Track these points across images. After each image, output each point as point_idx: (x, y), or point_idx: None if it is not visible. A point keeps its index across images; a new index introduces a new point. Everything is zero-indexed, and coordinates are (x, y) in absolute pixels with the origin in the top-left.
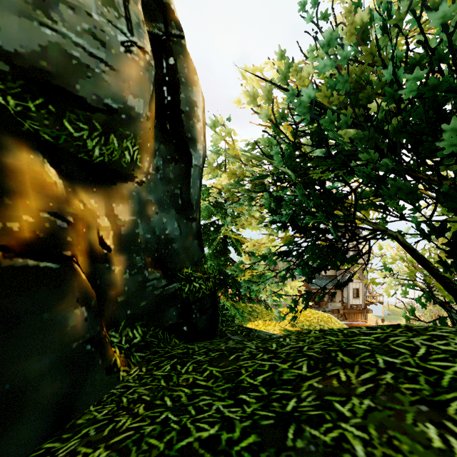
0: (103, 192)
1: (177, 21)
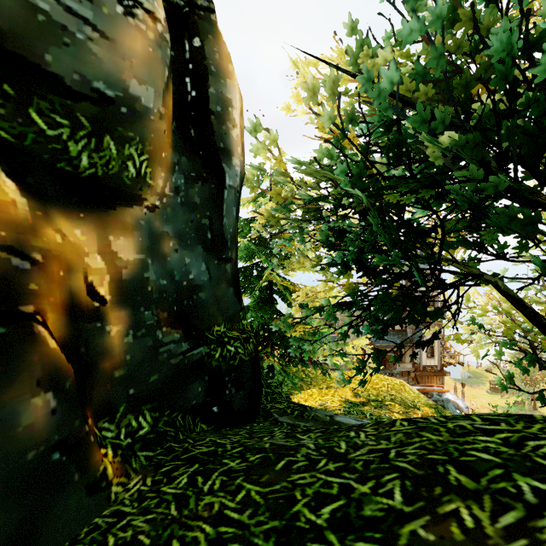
0: (95, 219)
1: None
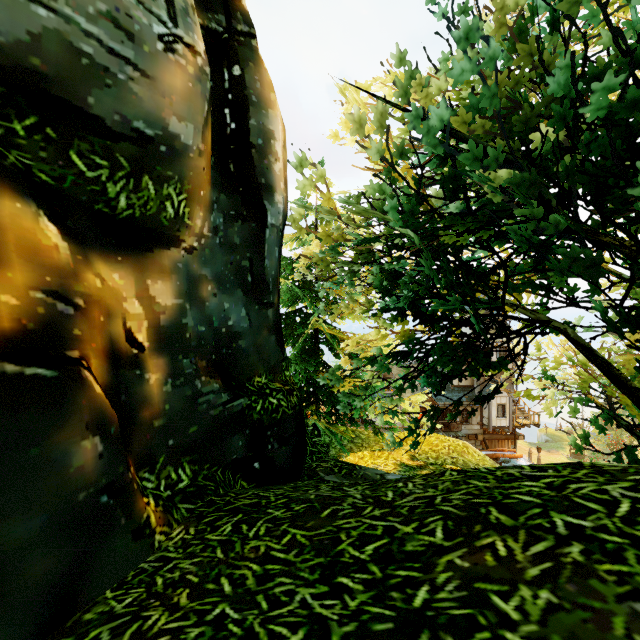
0: (133, 262)
1: (245, 11)
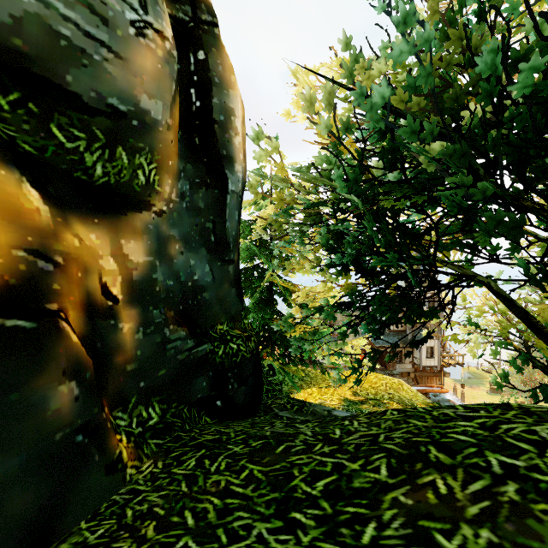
0: (108, 224)
1: (208, 3)
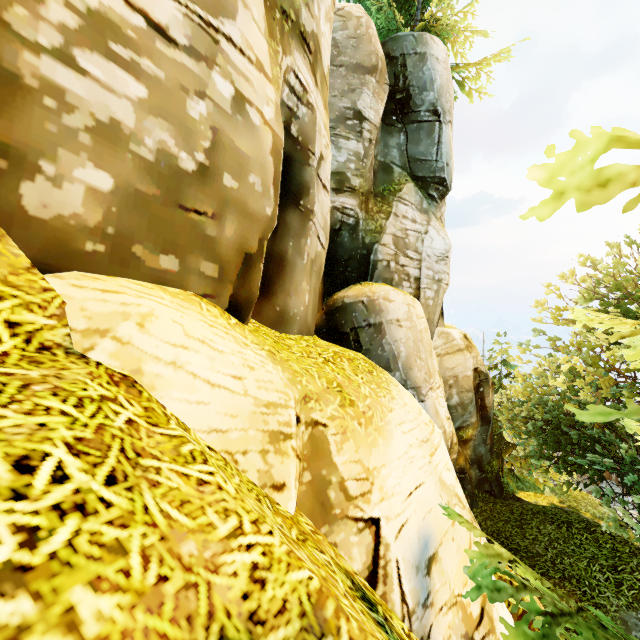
0: (466, 447)
1: (485, 373)
